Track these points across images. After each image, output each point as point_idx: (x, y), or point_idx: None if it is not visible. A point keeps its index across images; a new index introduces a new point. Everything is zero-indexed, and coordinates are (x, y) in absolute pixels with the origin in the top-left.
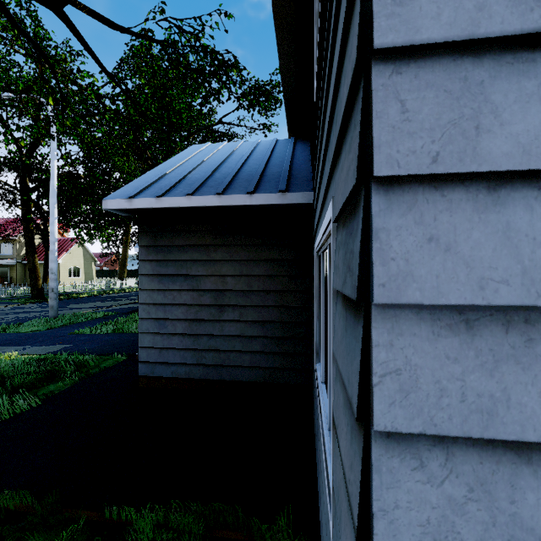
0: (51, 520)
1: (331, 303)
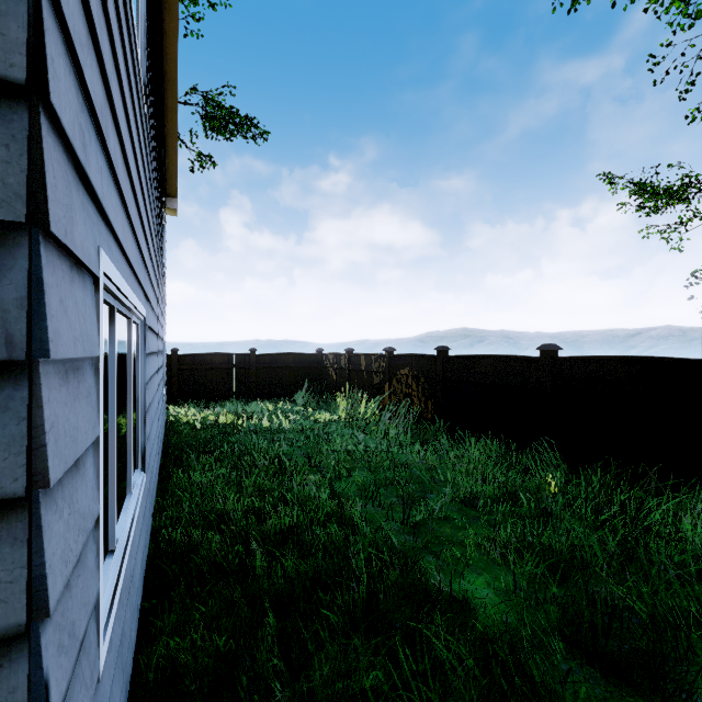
0: None
1: None
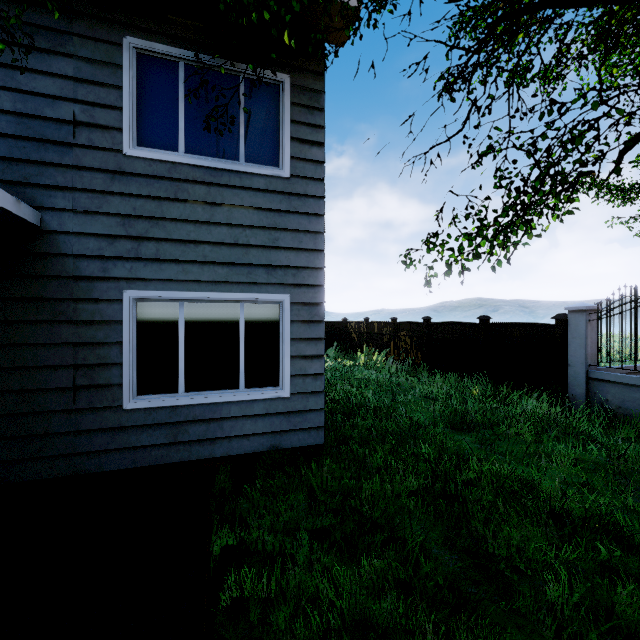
0: (227, 633)
1: (288, 325)
